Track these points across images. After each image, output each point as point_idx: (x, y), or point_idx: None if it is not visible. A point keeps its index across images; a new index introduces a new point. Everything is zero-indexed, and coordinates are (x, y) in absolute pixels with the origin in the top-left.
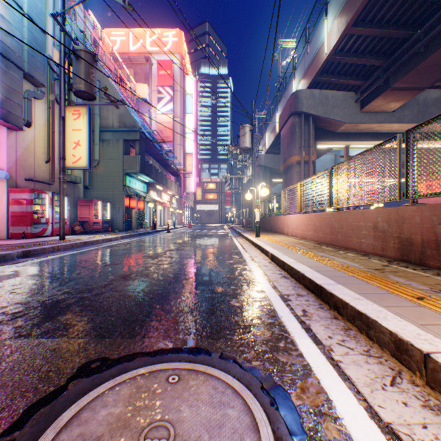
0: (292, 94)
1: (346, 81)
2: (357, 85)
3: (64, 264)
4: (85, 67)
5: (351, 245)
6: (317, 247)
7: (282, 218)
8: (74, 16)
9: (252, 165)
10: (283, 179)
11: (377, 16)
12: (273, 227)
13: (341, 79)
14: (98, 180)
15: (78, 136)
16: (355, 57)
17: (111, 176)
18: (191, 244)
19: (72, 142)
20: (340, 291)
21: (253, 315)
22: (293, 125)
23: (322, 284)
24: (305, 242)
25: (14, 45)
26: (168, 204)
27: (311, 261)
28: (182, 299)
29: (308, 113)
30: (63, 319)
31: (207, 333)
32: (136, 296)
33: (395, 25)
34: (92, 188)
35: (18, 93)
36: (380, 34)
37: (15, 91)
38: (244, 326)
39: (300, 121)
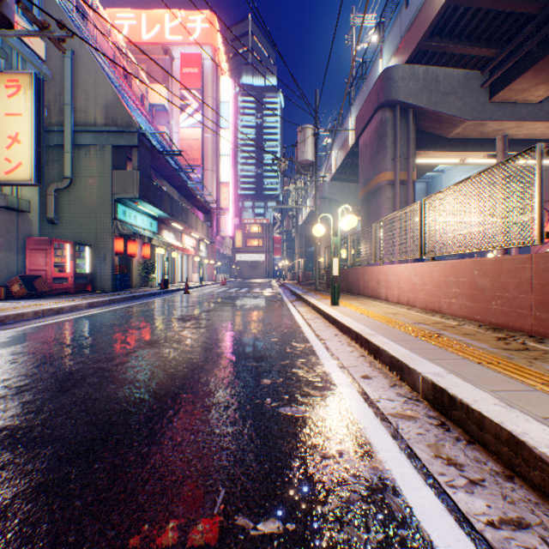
0: (381, 73)
1: (471, 49)
2: (487, 56)
3: None
4: None
5: None
6: (511, 341)
7: (373, 270)
8: None
9: (316, 190)
10: (363, 211)
11: None
12: (354, 285)
13: (463, 46)
14: (71, 209)
15: (15, 125)
16: None
17: (92, 204)
18: (209, 323)
19: (4, 137)
20: None
21: None
22: (383, 124)
23: None
24: (452, 323)
25: None
26: (192, 252)
27: None
28: None
29: (407, 103)
30: None
31: None
32: None
33: None
34: (62, 223)
35: None
36: None
37: None
38: None
39: (393, 117)
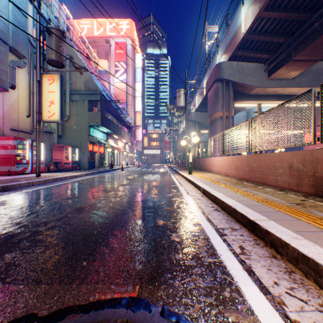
0: (216, 65)
1: (257, 55)
2: (266, 58)
3: (33, 197)
4: (55, 41)
5: (268, 182)
6: (239, 182)
7: (209, 159)
8: (51, 7)
9: (185, 120)
10: (209, 130)
11: (283, 2)
12: (202, 166)
13: (254, 53)
14: (69, 130)
15: (52, 96)
16: (265, 36)
17: (78, 128)
18: (139, 180)
19: (47, 102)
20: (276, 229)
21: (193, 252)
22: (217, 89)
23: (256, 220)
24: (228, 179)
25: (1, 25)
26: (122, 149)
27: (238, 196)
28: (126, 233)
29: (228, 79)
30: (8, 257)
31: (147, 276)
32: (85, 230)
33: (297, 10)
34: (64, 137)
35: (4, 62)
36: (285, 17)
37: (1, 60)
38: (186, 267)
39: (222, 86)
